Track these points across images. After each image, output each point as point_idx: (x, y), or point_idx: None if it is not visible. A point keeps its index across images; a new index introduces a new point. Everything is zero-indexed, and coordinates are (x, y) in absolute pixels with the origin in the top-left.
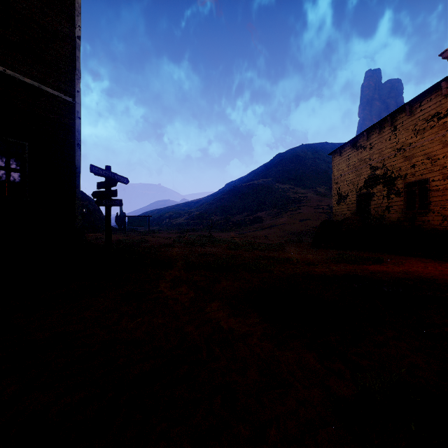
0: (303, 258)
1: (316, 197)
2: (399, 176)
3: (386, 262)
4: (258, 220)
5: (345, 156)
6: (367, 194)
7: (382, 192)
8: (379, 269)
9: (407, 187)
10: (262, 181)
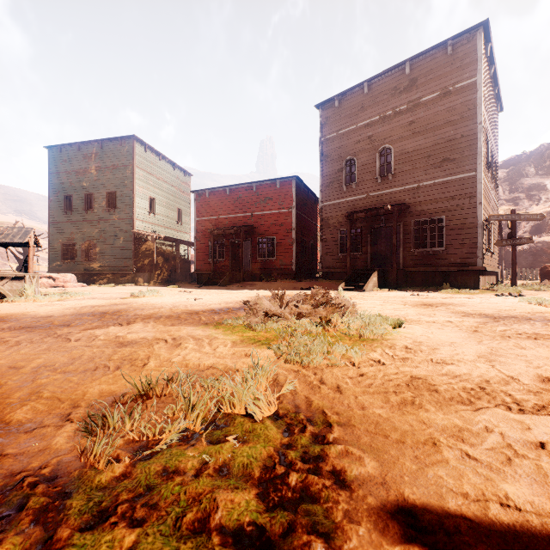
0: None
1: None
2: None
3: None
4: None
5: None
6: None
7: None
8: None
9: None
10: None
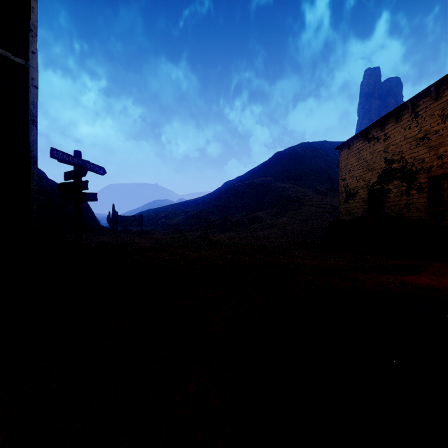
0: (318, 265)
1: (317, 196)
2: (422, 169)
3: (424, 272)
4: (257, 220)
5: (354, 149)
6: (381, 191)
7: (400, 188)
8: (424, 283)
9: (431, 181)
10: (261, 180)
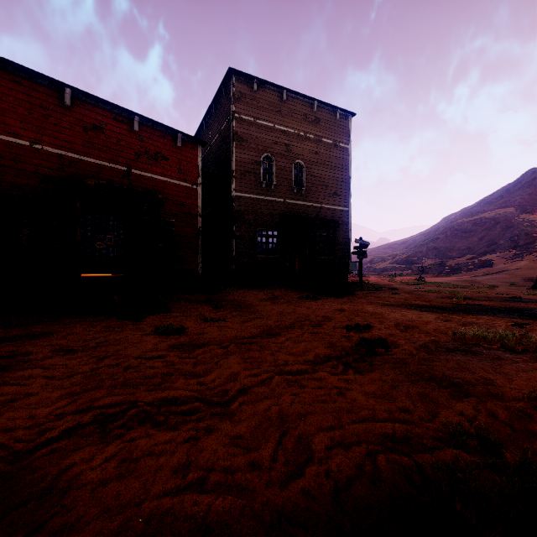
0: (500, 293)
1: None
2: None
3: None
4: (485, 264)
5: None
6: None
7: None
8: None
9: None
10: (496, 214)
